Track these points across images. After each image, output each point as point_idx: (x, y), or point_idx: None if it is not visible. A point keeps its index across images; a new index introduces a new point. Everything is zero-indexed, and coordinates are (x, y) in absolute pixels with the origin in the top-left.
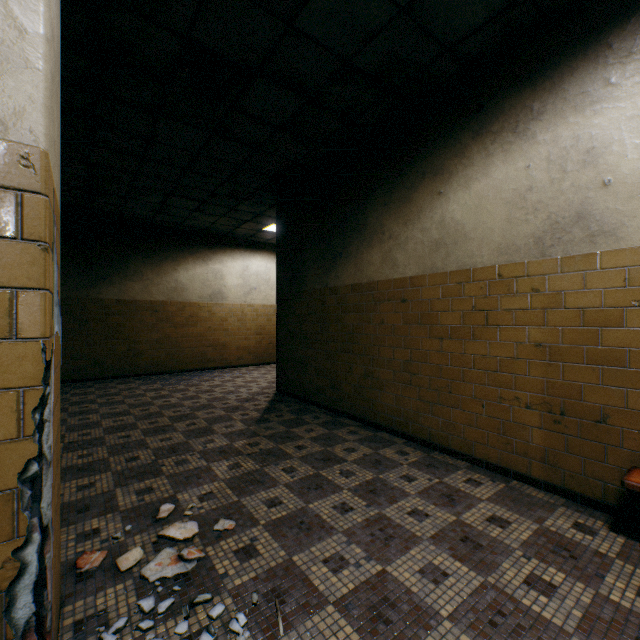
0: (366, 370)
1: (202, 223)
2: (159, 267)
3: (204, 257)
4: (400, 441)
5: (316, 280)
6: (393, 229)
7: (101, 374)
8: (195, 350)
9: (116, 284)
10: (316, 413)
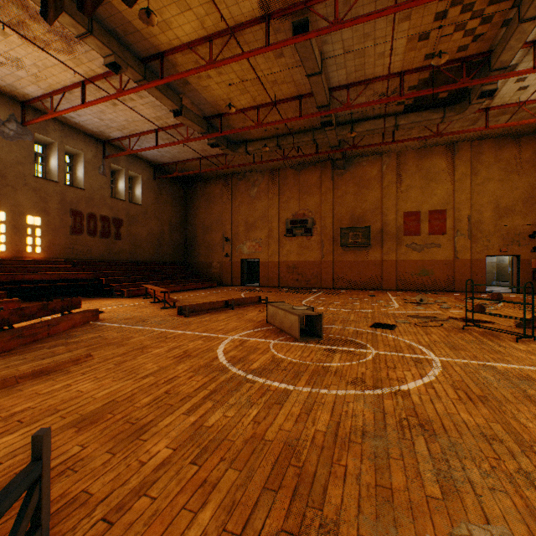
0: None
1: None
2: None
3: None
4: None
5: None
6: None
7: None
8: None
9: None
10: None
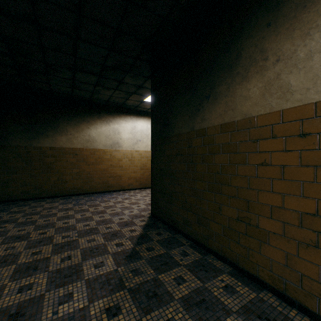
0: (240, 214)
1: (104, 96)
2: (78, 126)
3: (107, 120)
4: (302, 320)
5: (182, 125)
6: (283, 48)
7: (40, 195)
8: (101, 179)
9: (50, 137)
10: (183, 246)
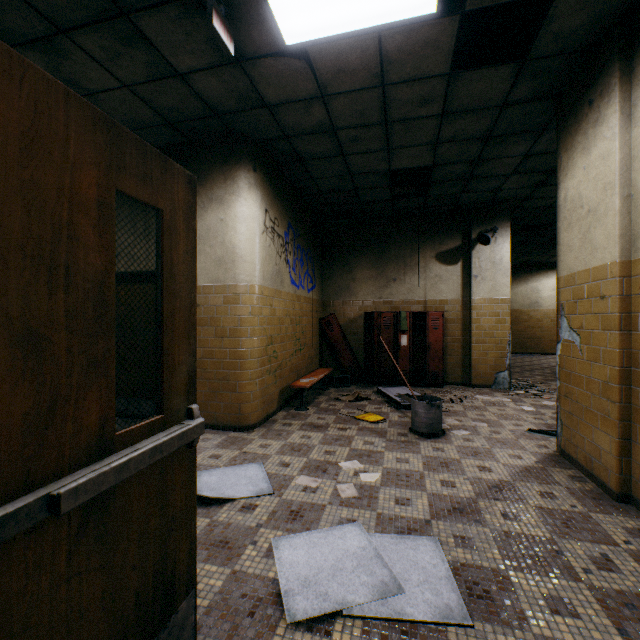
0: None
1: (523, 260)
2: None
3: (523, 279)
4: None
5: None
6: None
7: None
8: (517, 340)
9: None
10: None
